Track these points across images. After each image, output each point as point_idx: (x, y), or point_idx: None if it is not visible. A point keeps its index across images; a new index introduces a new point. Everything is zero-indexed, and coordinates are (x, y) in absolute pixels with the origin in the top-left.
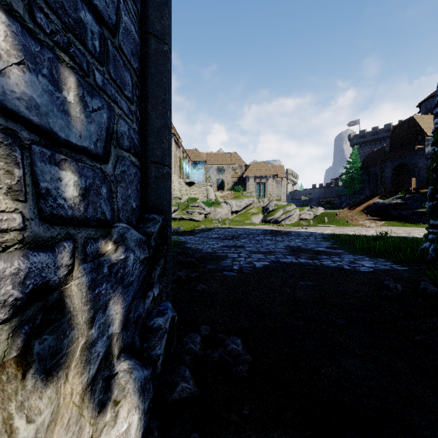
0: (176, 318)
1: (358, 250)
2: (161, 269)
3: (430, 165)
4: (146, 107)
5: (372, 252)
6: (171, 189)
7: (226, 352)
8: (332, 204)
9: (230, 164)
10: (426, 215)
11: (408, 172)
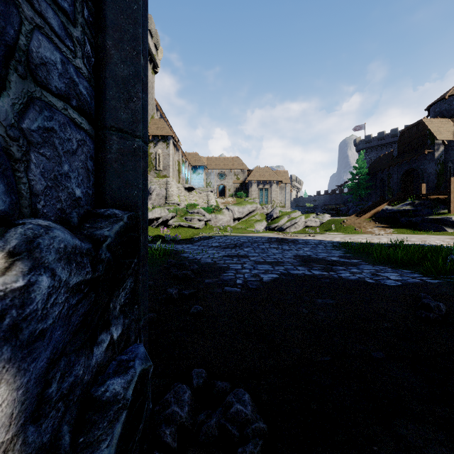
0: (150, 370)
1: (377, 260)
2: (128, 295)
3: (439, 170)
4: (104, 43)
5: (392, 262)
6: (147, 174)
7: (227, 417)
8: (339, 211)
9: (232, 169)
10: (437, 222)
11: (416, 178)
